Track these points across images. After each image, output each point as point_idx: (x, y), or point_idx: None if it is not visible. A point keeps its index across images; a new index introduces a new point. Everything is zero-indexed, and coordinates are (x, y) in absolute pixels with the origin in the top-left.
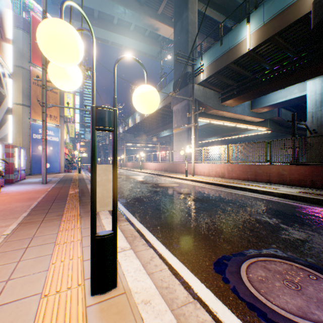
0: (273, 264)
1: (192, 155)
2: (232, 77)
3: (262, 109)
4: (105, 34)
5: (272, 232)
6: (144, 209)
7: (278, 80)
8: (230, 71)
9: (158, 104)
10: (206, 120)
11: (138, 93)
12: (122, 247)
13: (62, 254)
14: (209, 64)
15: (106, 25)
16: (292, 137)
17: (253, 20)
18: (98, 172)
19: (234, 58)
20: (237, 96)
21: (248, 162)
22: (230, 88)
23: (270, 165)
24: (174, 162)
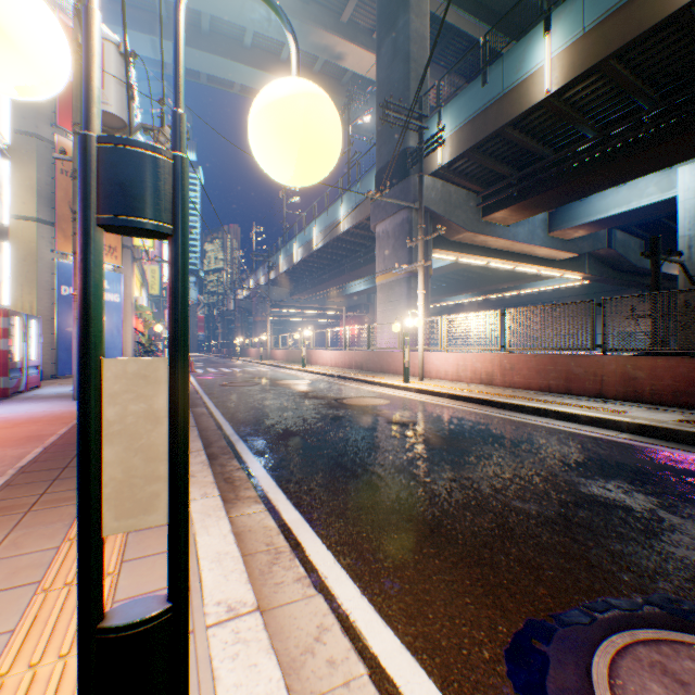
0: (687, 657)
1: (419, 333)
2: (509, 159)
3: (573, 231)
4: (225, 68)
5: (647, 539)
6: (306, 466)
7: (614, 163)
8: (504, 145)
9: (337, 150)
10: (448, 257)
11: (263, 102)
12: (233, 601)
13: (42, 633)
14: (457, 130)
15: (229, 48)
16: (652, 290)
17: (558, 25)
18: (108, 388)
19: (515, 113)
20: (520, 202)
21: (549, 349)
22: (503, 182)
23: (603, 356)
24: (377, 350)
